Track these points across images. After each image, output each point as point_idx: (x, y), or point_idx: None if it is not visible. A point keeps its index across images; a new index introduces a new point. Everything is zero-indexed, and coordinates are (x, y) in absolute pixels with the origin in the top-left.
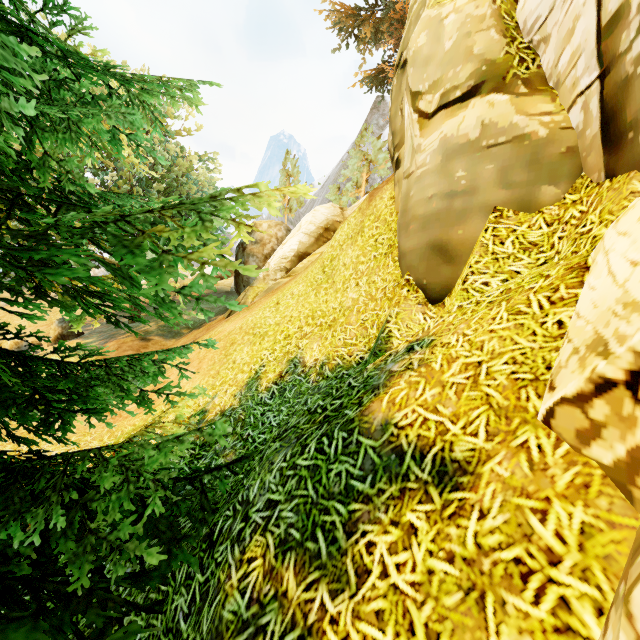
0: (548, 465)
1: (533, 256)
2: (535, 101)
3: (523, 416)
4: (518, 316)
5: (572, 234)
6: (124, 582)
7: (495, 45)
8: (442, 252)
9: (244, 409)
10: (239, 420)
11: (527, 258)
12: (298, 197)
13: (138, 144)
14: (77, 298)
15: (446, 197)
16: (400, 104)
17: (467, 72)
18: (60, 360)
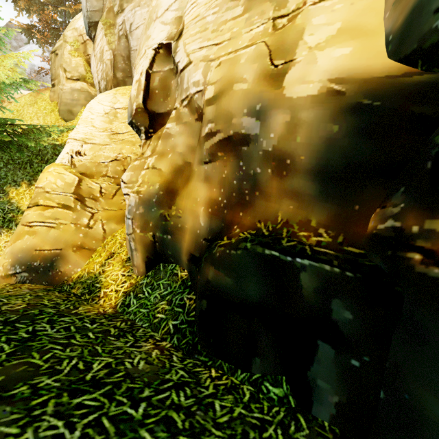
0: None
1: None
2: (92, 88)
3: None
4: None
5: None
6: None
7: (84, 72)
8: (71, 112)
9: None
10: None
11: None
12: None
13: None
14: None
15: (73, 100)
16: (55, 66)
17: (78, 74)
18: None
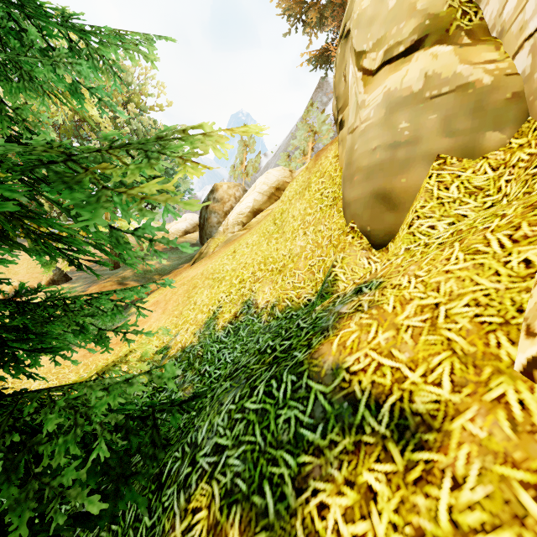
0: (536, 427)
1: (479, 200)
2: (479, 50)
3: (495, 365)
4: (476, 256)
5: (521, 176)
6: (67, 529)
7: None
8: (386, 200)
9: (202, 346)
10: (197, 356)
11: (473, 202)
12: (254, 163)
13: (99, 98)
14: (37, 242)
15: (389, 148)
16: (343, 71)
17: (410, 27)
18: (20, 301)
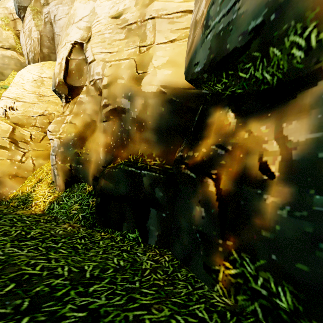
0: None
1: None
2: (21, 56)
3: None
4: None
5: None
6: None
7: (14, 43)
8: (2, 74)
9: None
10: None
11: None
12: None
13: None
14: None
15: (3, 64)
16: None
17: (8, 44)
18: None
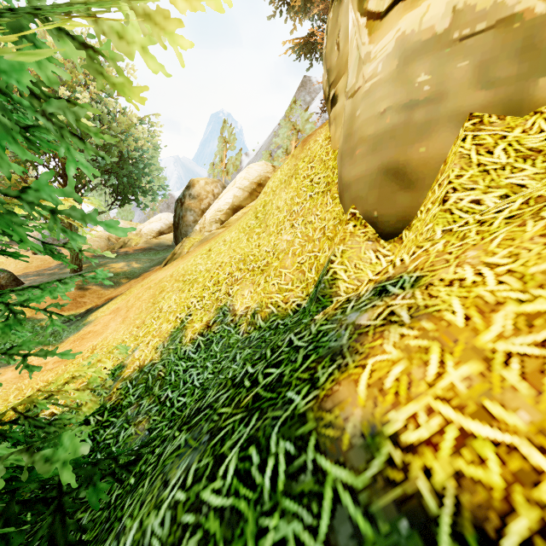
0: None
1: (539, 164)
2: None
3: None
4: None
5: None
6: None
7: None
8: (398, 176)
9: (165, 364)
10: (158, 378)
11: (531, 167)
12: (234, 161)
13: None
14: None
15: (404, 109)
16: (336, 38)
17: None
18: None
